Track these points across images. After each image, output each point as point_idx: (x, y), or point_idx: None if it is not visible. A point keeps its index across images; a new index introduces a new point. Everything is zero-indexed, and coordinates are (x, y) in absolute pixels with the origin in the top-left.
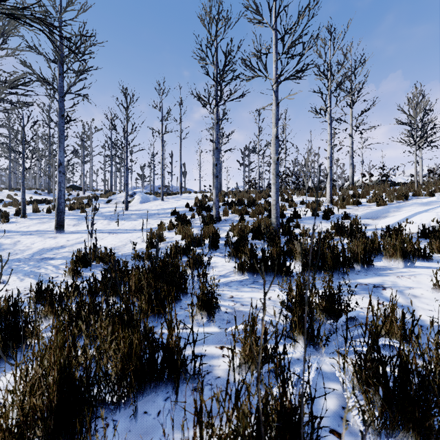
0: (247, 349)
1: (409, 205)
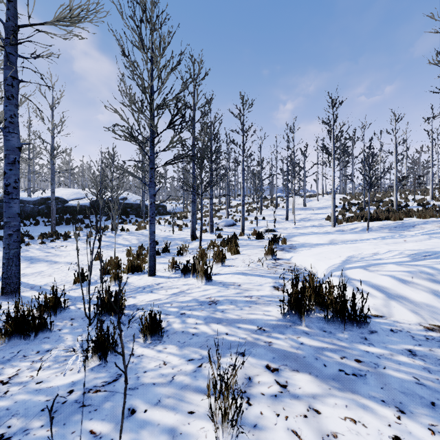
0: None
1: None
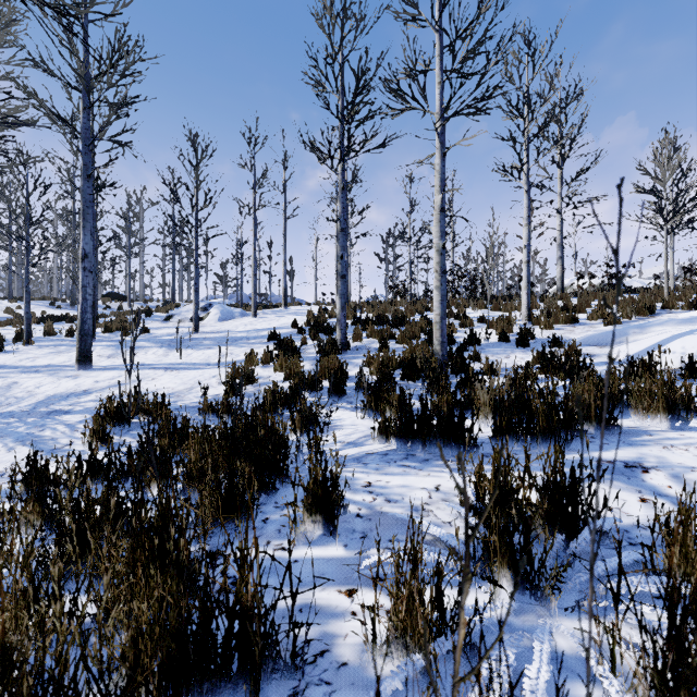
0: (402, 607)
1: (660, 323)
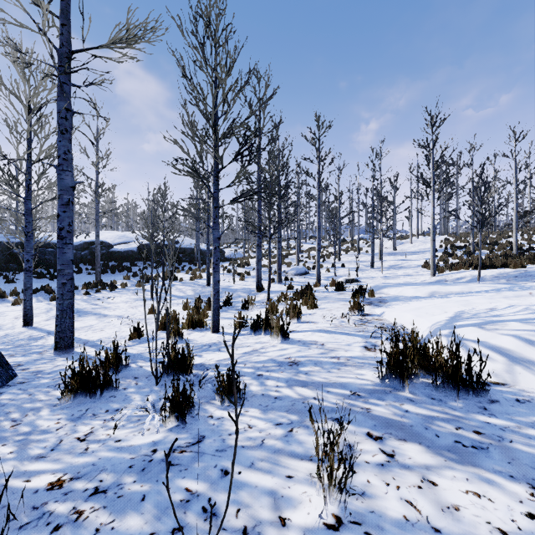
0: None
1: None
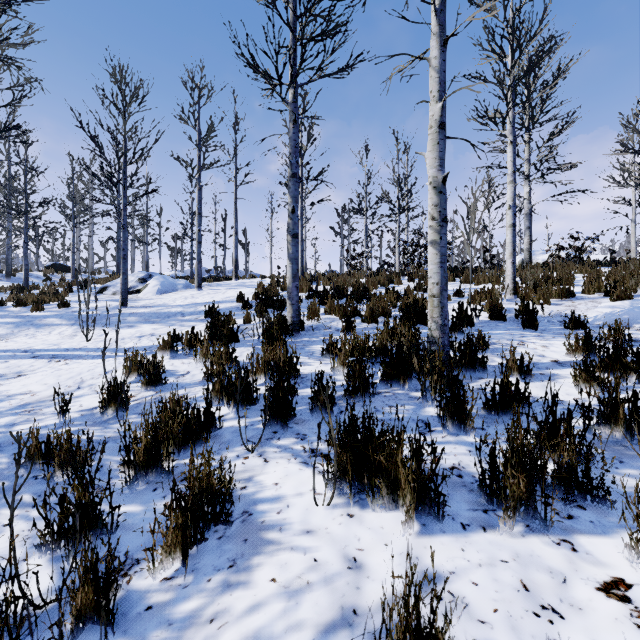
0: None
1: None
